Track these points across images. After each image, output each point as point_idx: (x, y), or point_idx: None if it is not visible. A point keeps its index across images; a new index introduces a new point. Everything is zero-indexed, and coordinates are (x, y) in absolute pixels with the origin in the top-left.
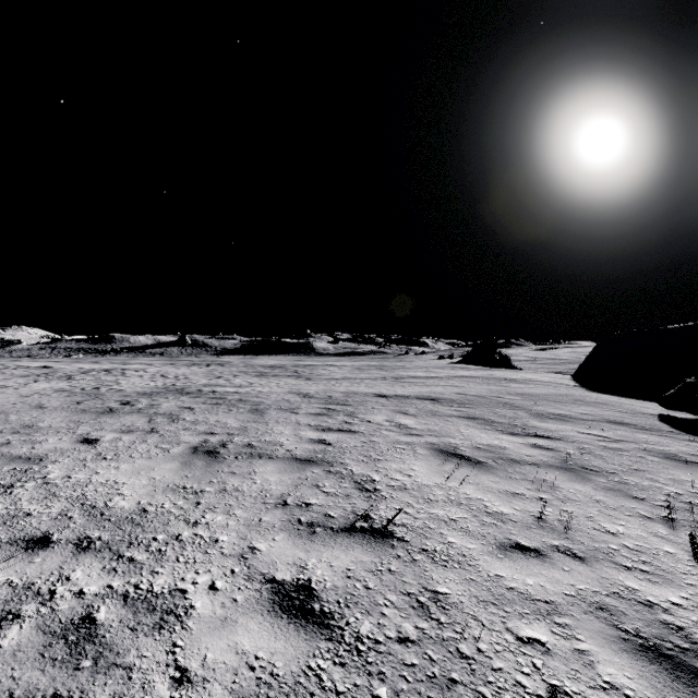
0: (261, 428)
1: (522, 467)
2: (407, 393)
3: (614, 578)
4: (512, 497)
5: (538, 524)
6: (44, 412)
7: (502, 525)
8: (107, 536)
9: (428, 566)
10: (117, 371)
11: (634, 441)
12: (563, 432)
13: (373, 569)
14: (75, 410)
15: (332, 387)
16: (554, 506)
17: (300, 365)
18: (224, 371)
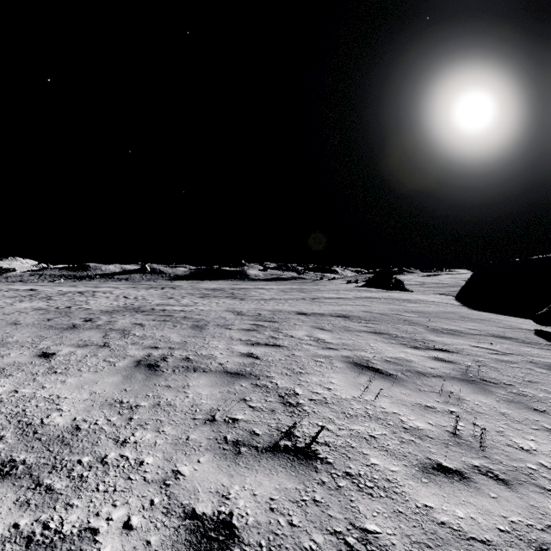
0: (199, 342)
1: (429, 379)
2: (323, 311)
3: (543, 506)
4: (424, 411)
5: (454, 440)
6: (16, 328)
7: (420, 442)
8: (32, 458)
9: (353, 495)
10: (88, 293)
11: (520, 353)
12: (457, 345)
13: (297, 499)
14: (44, 326)
15: (261, 306)
16: (465, 420)
17: (236, 288)
18: (175, 293)
